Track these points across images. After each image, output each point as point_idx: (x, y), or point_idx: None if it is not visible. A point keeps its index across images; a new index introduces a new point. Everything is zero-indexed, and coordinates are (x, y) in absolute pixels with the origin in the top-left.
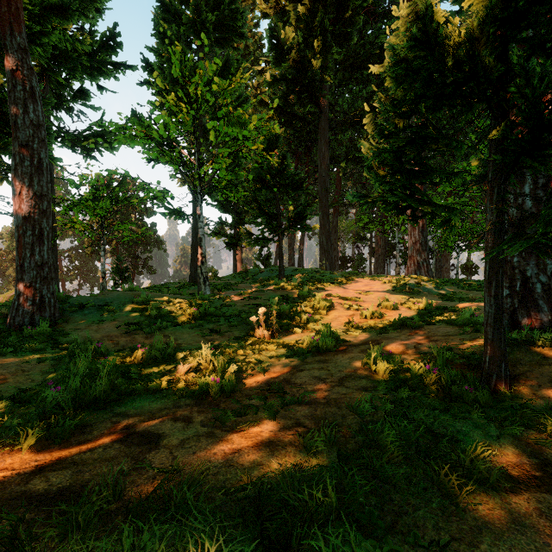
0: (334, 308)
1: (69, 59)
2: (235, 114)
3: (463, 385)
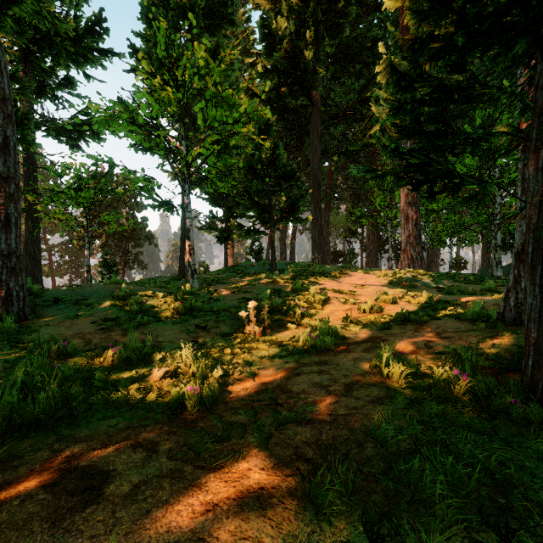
0: (329, 302)
1: (53, 45)
2: (223, 94)
3: (506, 396)
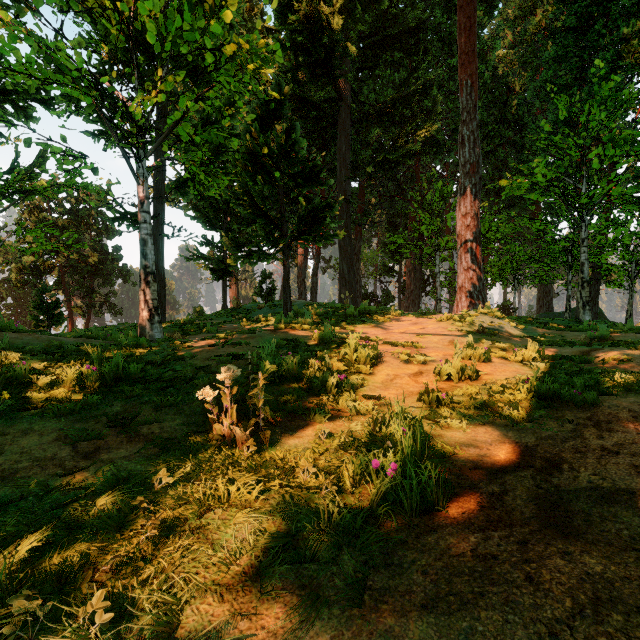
0: (381, 360)
1: None
2: None
3: None
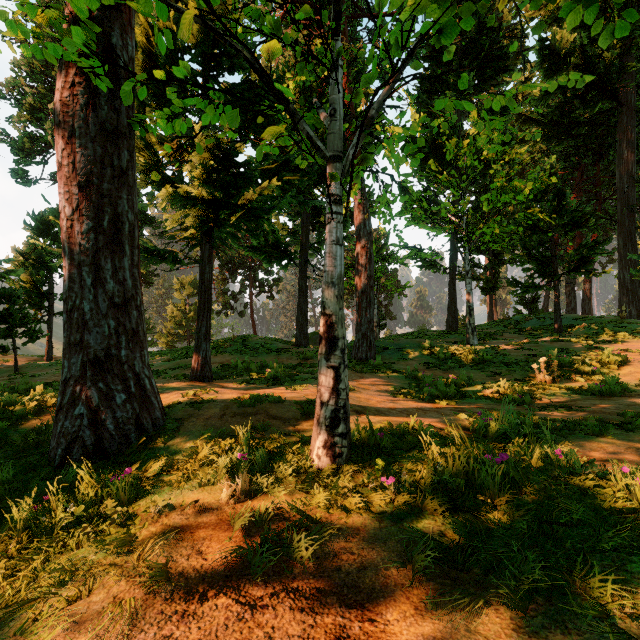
0: (629, 364)
1: None
2: (509, 186)
3: None
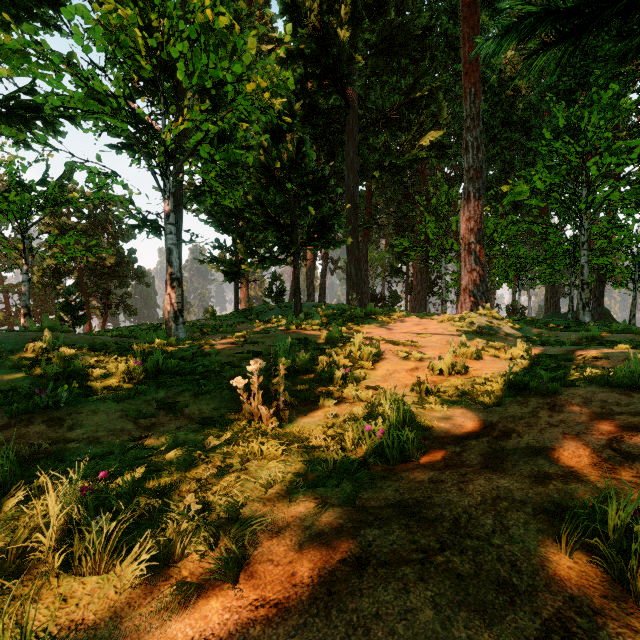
0: (383, 357)
1: None
2: (216, 24)
3: None
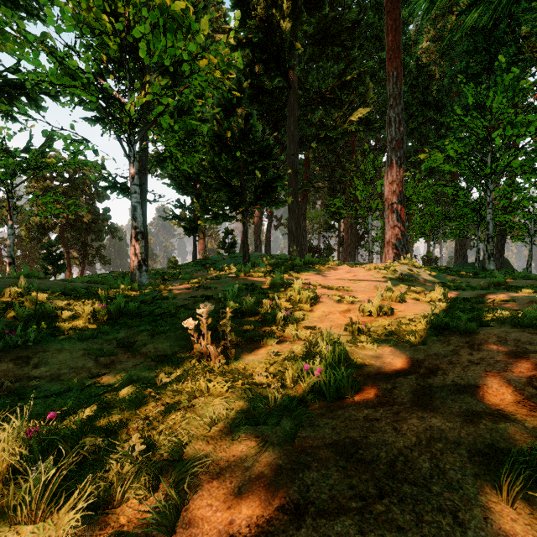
0: (319, 300)
1: None
2: (173, 7)
3: None
